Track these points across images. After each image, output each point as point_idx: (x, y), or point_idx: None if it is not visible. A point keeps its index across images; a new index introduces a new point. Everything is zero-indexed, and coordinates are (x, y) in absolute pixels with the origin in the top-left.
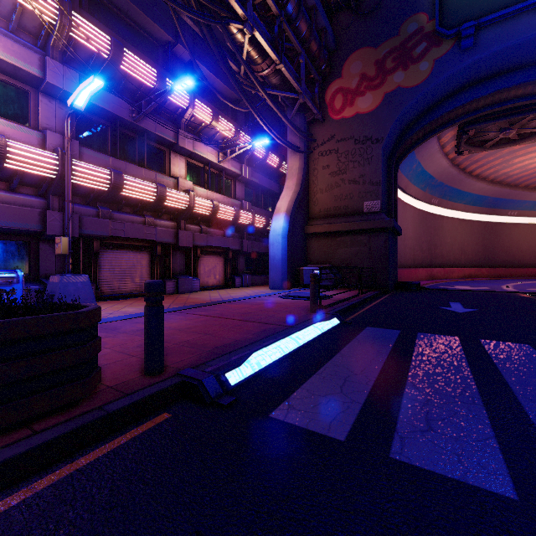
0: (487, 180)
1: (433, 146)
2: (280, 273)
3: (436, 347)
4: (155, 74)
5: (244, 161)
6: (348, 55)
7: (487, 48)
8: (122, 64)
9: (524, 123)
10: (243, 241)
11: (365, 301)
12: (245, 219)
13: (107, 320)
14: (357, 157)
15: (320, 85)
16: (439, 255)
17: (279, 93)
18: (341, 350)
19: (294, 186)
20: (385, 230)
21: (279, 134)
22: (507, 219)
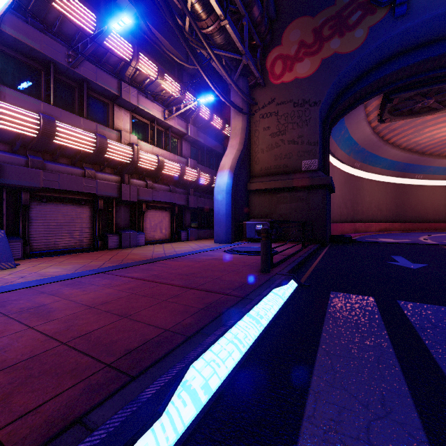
0: (400, 147)
1: (360, 113)
2: (224, 227)
3: (445, 329)
4: (94, 19)
5: (189, 121)
6: (288, 24)
7: (419, 16)
8: (55, 1)
9: (441, 93)
10: (189, 197)
11: (310, 256)
12: (191, 176)
13: (4, 289)
14: (295, 118)
15: (261, 51)
16: (360, 212)
17: (223, 53)
18: (320, 340)
19: (237, 145)
20: (323, 187)
21: (223, 93)
22: (414, 181)
